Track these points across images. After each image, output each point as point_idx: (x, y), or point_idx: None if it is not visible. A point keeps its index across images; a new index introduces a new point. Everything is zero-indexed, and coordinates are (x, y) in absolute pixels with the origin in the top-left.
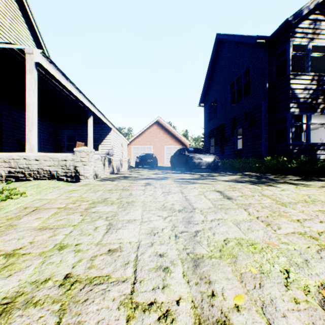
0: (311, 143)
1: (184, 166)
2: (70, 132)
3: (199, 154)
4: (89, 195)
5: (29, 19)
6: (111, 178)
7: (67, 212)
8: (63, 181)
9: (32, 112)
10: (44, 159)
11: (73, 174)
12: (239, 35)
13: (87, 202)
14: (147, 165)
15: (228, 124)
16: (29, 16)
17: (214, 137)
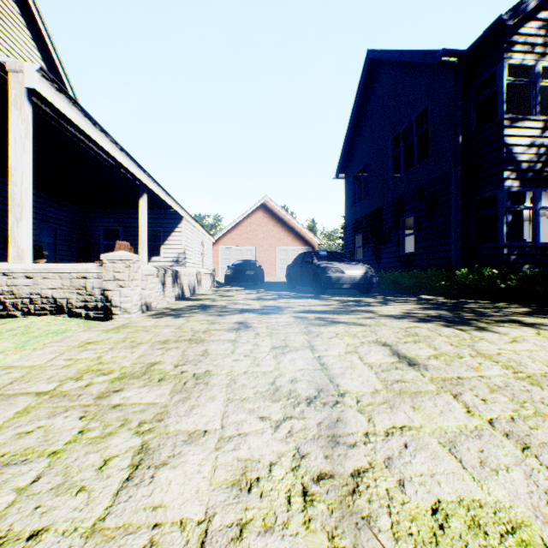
0: (541, 243)
1: (310, 284)
2: (109, 222)
3: (339, 262)
4: (117, 355)
5: (34, 21)
6: (176, 310)
7: (54, 405)
8: (79, 318)
9: (20, 185)
10: (43, 276)
11: (100, 304)
12: (410, 51)
13: (108, 375)
14: (246, 280)
15: (388, 208)
16: (34, 15)
17: (362, 232)
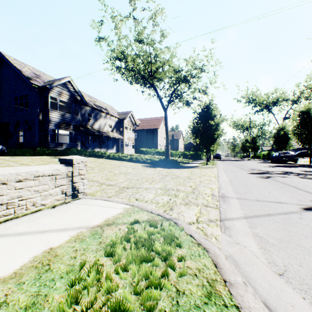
0: (59, 142)
1: None
2: None
3: None
4: None
5: None
6: None
7: None
8: None
9: None
10: None
11: None
12: (22, 72)
13: None
14: None
15: (12, 123)
16: None
17: None
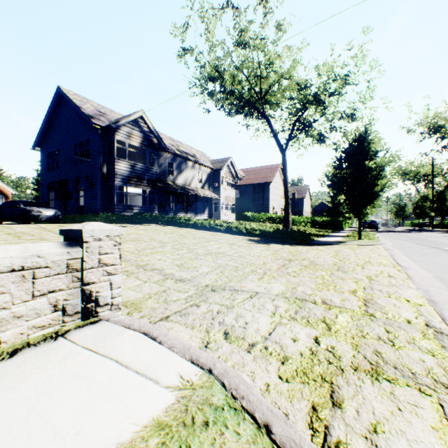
0: (128, 205)
1: (19, 219)
2: None
3: (39, 207)
4: None
5: None
6: None
7: None
8: None
9: None
10: None
11: None
12: (81, 110)
13: None
14: None
15: (72, 180)
16: None
17: (55, 190)
